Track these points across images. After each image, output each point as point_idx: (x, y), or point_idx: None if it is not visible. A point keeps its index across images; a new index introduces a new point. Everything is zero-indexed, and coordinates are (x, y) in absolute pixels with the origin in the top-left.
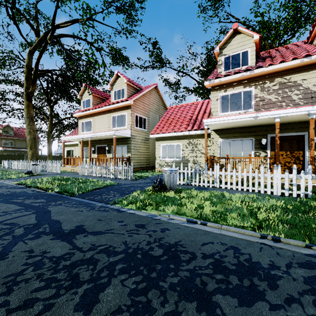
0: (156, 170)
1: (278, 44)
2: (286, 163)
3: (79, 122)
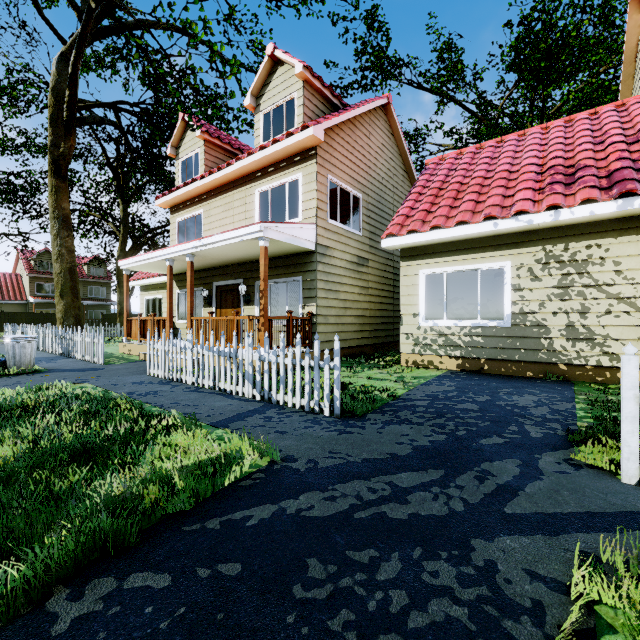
0: (402, 359)
1: None
2: None
3: (171, 221)
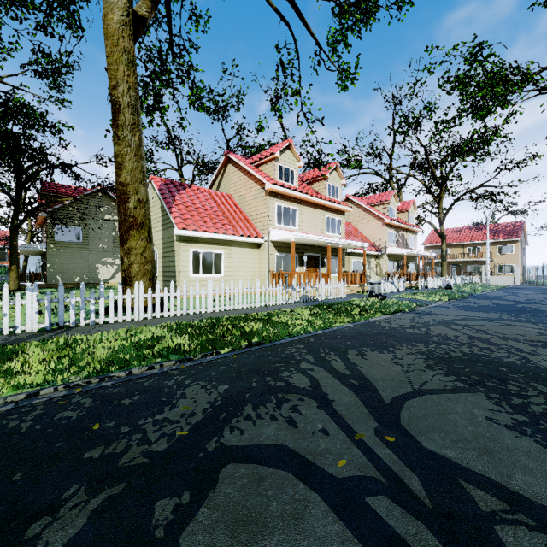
0: None
1: None
2: None
3: (271, 201)
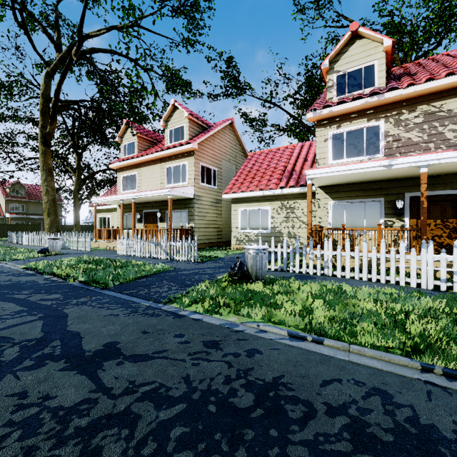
0: (232, 247)
1: (415, 58)
2: (435, 238)
3: (118, 176)
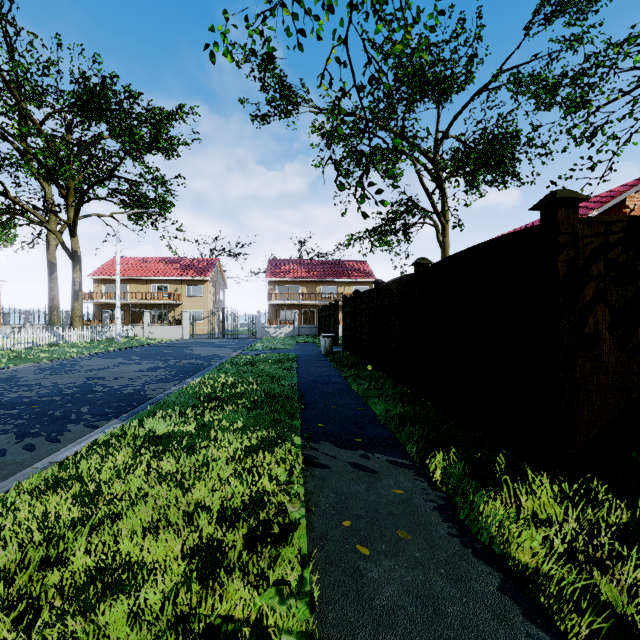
0: None
1: None
2: None
3: None
